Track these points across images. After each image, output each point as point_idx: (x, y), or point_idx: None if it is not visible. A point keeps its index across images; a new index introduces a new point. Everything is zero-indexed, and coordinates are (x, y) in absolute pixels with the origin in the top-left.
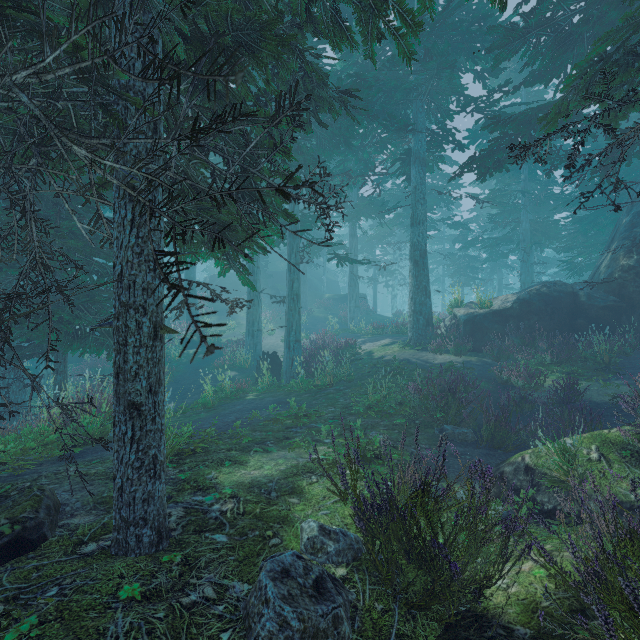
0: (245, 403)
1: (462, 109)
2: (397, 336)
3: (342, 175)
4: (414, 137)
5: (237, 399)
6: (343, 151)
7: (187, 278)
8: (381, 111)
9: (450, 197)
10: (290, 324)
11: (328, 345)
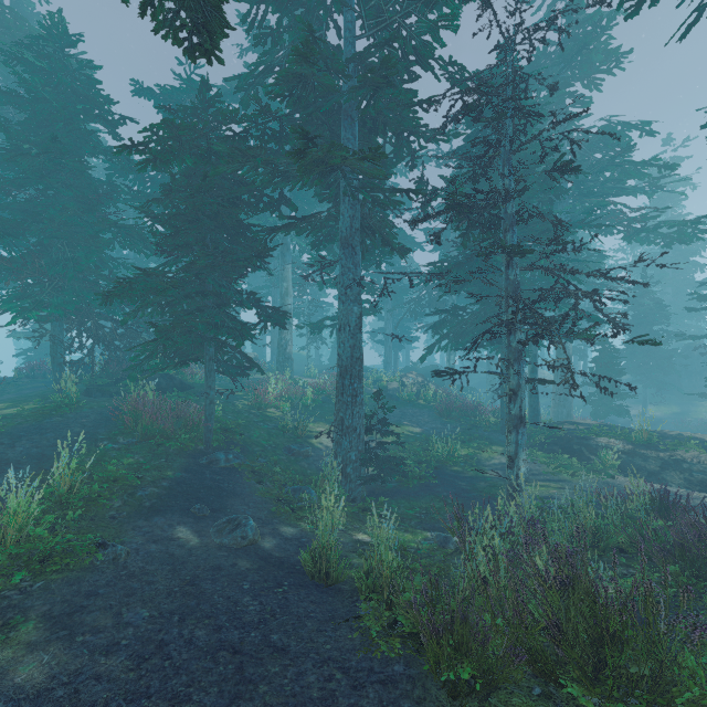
0: None
1: None
2: None
3: None
4: None
5: None
6: None
7: None
8: None
9: None
10: None
11: None
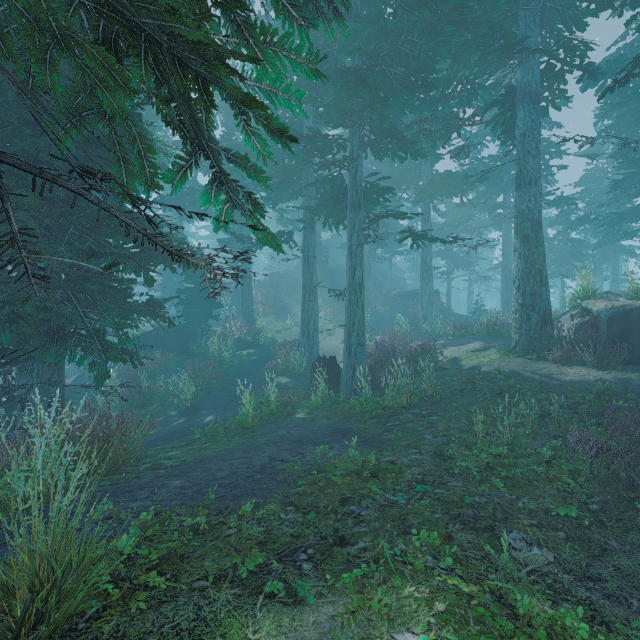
0: (291, 426)
1: (607, 2)
2: (489, 339)
3: (421, 122)
4: (521, 66)
5: (284, 417)
6: (418, 106)
7: (243, 274)
8: (472, 40)
9: (550, 166)
10: (351, 322)
11: (398, 349)
